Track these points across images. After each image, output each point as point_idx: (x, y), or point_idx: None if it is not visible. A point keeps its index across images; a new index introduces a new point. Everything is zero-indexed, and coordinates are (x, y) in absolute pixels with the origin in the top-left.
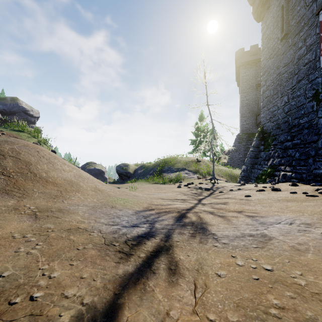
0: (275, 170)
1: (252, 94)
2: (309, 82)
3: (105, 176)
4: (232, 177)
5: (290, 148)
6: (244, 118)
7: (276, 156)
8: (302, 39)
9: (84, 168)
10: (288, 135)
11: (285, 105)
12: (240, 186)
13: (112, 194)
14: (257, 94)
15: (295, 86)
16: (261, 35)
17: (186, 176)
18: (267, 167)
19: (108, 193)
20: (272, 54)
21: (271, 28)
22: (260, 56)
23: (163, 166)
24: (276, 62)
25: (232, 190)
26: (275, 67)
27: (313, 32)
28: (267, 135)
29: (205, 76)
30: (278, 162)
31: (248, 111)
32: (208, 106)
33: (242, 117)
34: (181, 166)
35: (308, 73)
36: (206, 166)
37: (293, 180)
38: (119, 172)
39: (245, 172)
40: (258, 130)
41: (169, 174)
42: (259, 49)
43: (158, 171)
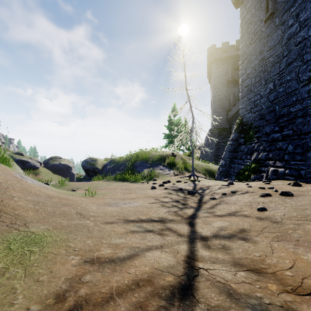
0: (261, 165)
1: (223, 90)
2: (304, 63)
3: (72, 172)
4: (209, 172)
5: (279, 140)
6: (216, 114)
7: (262, 149)
8: (293, 16)
9: (47, 164)
10: (275, 125)
11: (270, 93)
12: (230, 187)
13: (25, 219)
14: (228, 91)
15: (283, 70)
16: (240, 21)
17: (161, 172)
18: (250, 162)
19: (19, 216)
20: (254, 38)
21: (252, 11)
22: (231, 54)
23: (135, 161)
24: (259, 46)
25: (226, 194)
26: (257, 52)
27: (310, 4)
28: (247, 127)
29: (183, 55)
30: (265, 156)
31: (220, 107)
32: (186, 91)
33: (214, 113)
34: (155, 161)
35: (302, 53)
36: (182, 160)
37: (287, 178)
38: (86, 168)
39: (223, 167)
40: (237, 122)
41: (141, 170)
42: (230, 47)
43: (129, 167)
